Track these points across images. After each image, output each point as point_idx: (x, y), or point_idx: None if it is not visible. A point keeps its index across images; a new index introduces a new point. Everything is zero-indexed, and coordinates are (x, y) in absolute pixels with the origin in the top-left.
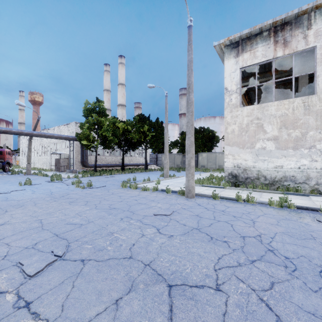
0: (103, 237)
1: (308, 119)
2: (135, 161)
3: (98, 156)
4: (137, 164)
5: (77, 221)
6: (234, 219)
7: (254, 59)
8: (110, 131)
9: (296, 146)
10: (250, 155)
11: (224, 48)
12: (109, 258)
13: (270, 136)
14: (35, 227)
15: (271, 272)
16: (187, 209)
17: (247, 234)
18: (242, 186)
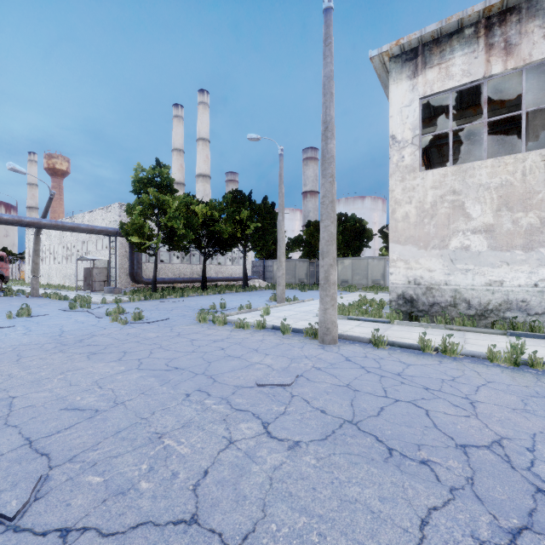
0: (136, 450)
1: None
2: (226, 272)
3: (161, 263)
4: (229, 278)
5: (89, 402)
6: (427, 396)
7: (448, 80)
8: (182, 218)
9: (529, 244)
10: (439, 261)
11: (390, 61)
12: (137, 525)
13: (478, 225)
14: None
15: None
16: (325, 370)
17: (470, 438)
18: (424, 320)
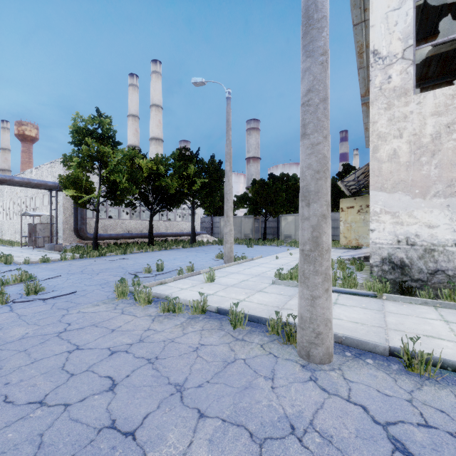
0: None
1: None
2: (175, 228)
3: (109, 219)
4: (178, 234)
5: None
6: None
7: None
8: (125, 172)
9: None
10: (444, 214)
11: None
12: None
13: None
14: None
15: None
16: None
17: None
18: (424, 294)
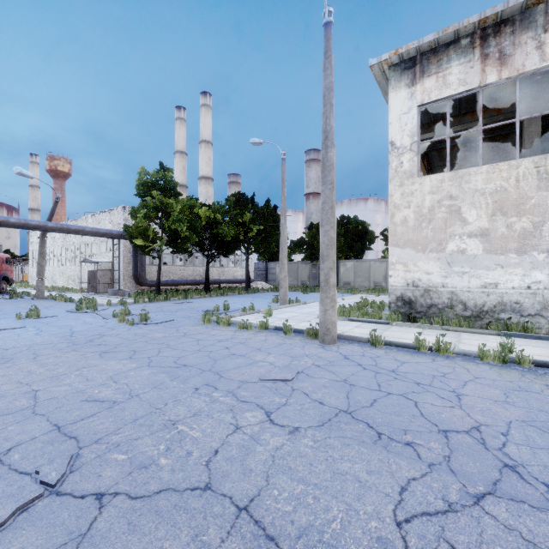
0: (154, 434)
1: (545, 198)
2: (228, 274)
3: (164, 266)
4: (232, 281)
5: (107, 395)
6: (418, 390)
7: (445, 88)
8: (185, 221)
9: (522, 248)
10: (436, 264)
11: (389, 69)
12: (160, 490)
13: (474, 229)
14: (20, 409)
15: (527, 530)
16: (324, 367)
17: (451, 424)
18: (422, 321)
